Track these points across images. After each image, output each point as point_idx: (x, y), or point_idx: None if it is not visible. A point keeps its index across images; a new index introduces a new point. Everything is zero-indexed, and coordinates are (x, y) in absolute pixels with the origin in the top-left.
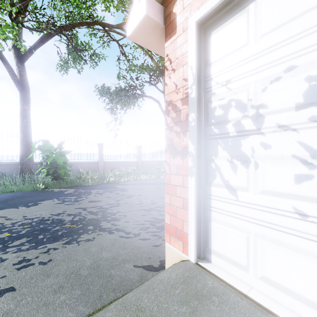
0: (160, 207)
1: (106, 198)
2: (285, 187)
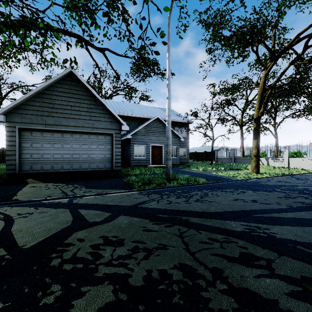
0: None
1: None
2: None
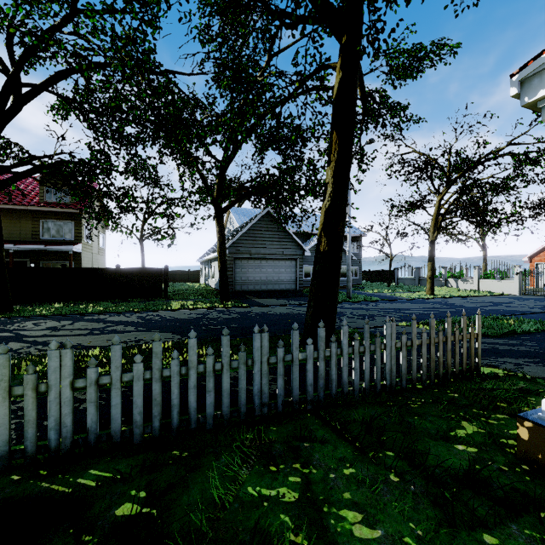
0: None
1: None
2: None
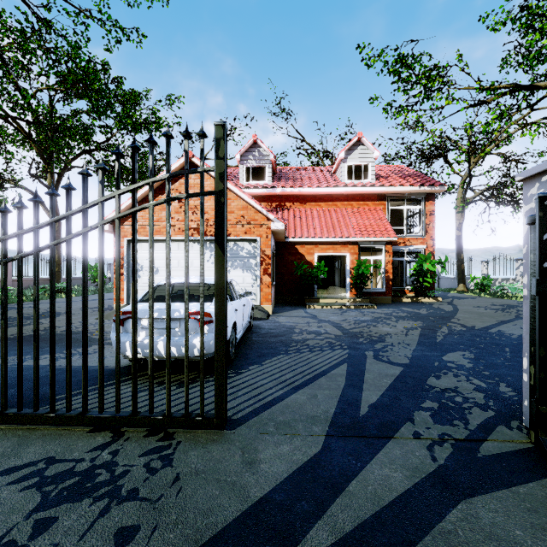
0: (91, 308)
1: (27, 310)
2: (147, 282)
